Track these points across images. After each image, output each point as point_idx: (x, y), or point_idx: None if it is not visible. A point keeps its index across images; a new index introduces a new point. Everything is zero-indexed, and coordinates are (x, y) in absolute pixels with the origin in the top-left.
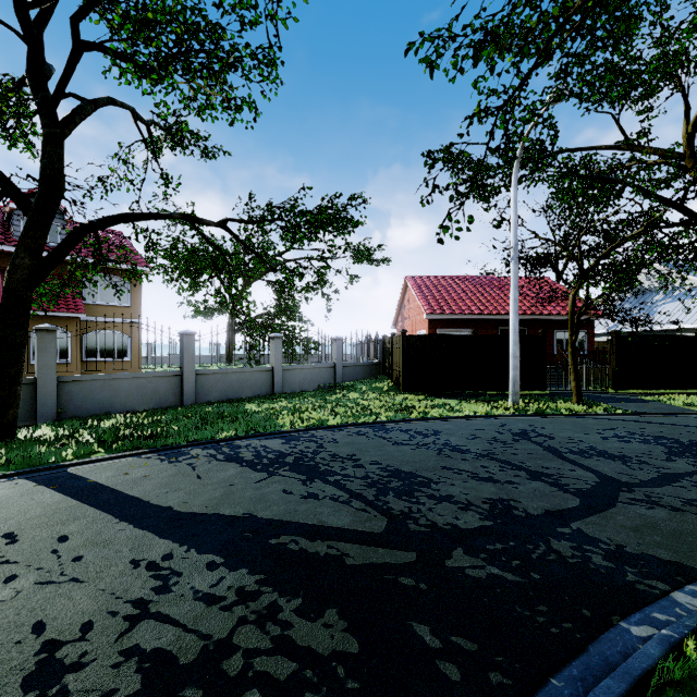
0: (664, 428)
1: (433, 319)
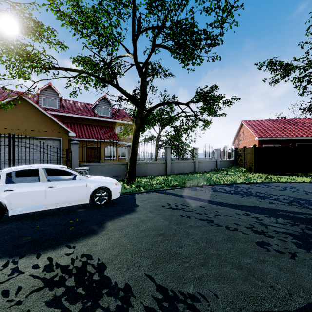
0: None
1: (261, 140)
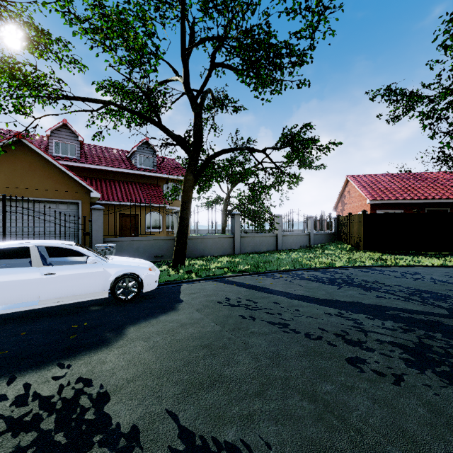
0: None
1: (374, 204)
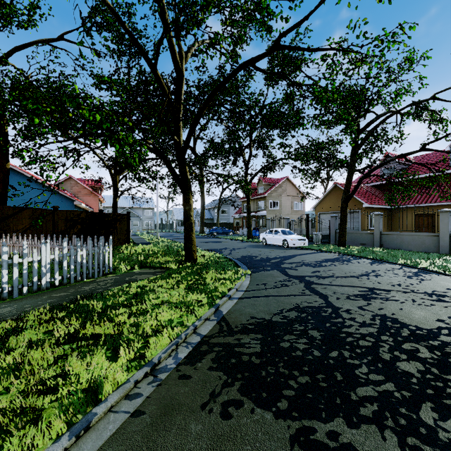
0: None
1: None
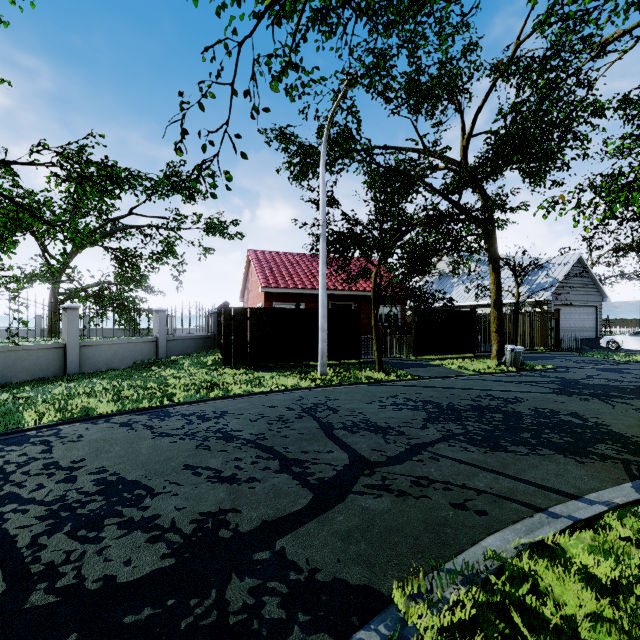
0: (436, 392)
1: (270, 292)
